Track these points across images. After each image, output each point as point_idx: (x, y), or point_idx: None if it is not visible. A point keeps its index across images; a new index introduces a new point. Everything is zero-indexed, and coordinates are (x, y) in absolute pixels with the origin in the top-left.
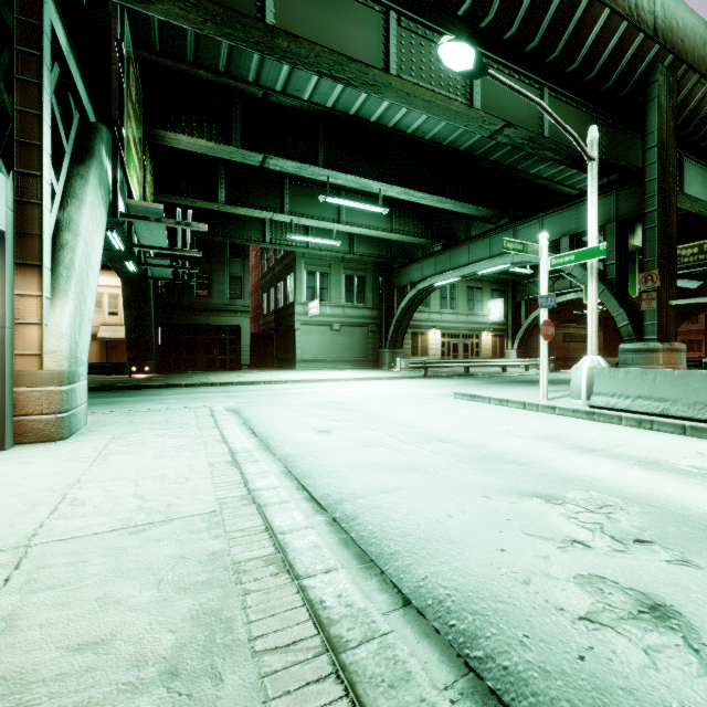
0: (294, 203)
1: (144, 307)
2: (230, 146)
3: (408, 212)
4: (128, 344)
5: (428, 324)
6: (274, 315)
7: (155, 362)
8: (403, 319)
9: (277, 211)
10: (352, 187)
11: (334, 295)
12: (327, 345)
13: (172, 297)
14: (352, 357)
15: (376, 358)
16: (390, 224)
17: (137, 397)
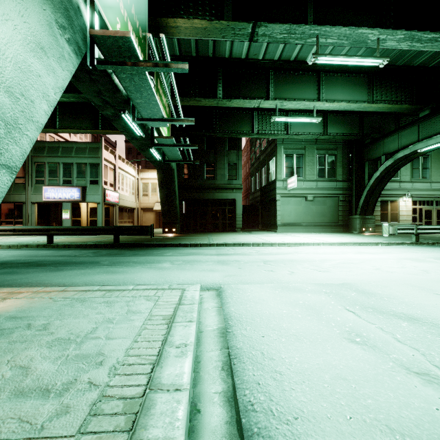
0: (278, 90)
1: (170, 187)
2: (221, 20)
3: (389, 82)
4: (162, 213)
5: (398, 192)
6: (259, 191)
7: (179, 225)
8: (375, 189)
9: (264, 99)
10: (343, 45)
11: (308, 172)
12: (302, 212)
13: (191, 181)
14: (324, 222)
15: (345, 223)
16: (370, 96)
17: (144, 256)
